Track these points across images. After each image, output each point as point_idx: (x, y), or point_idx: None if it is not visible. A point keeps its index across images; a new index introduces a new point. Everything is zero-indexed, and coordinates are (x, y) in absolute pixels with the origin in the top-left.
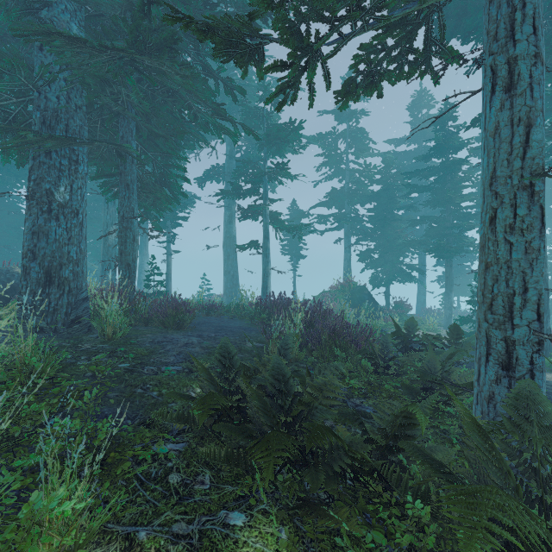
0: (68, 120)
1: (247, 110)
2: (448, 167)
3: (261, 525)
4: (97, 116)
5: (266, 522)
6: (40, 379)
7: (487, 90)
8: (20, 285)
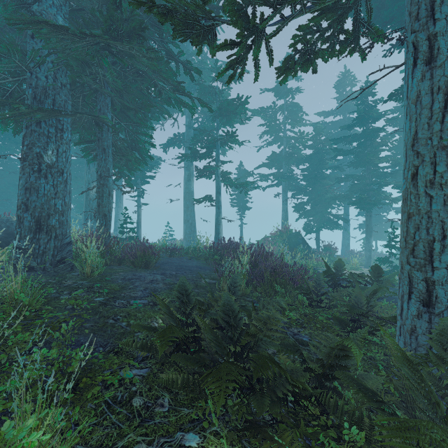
0: (55, 95)
1: (203, 88)
2: (368, 134)
3: (213, 446)
4: (79, 93)
5: (218, 443)
6: (27, 311)
7: (409, 64)
8: (15, 232)
